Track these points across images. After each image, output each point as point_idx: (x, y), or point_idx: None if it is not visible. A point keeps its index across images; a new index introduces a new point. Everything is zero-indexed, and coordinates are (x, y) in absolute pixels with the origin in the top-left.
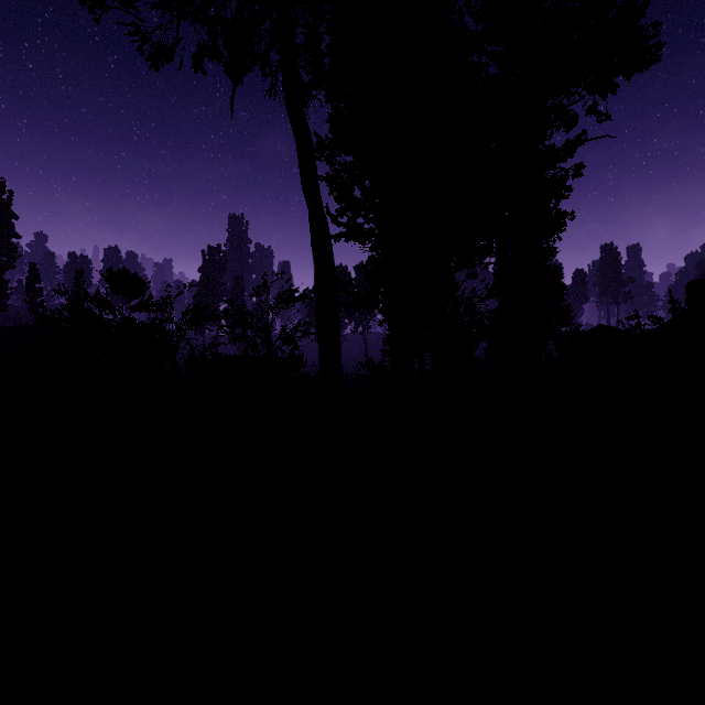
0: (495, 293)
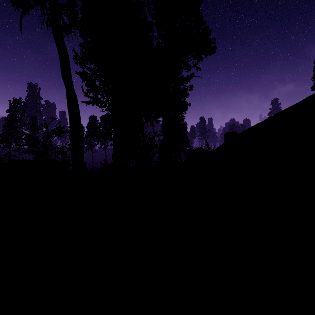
0: (157, 134)
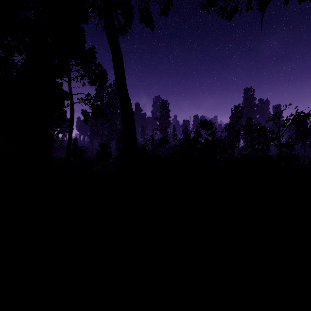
0: None
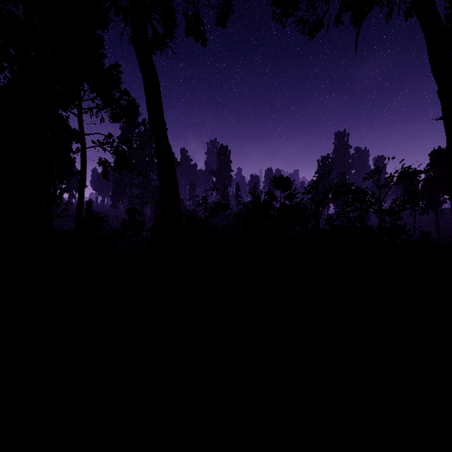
0: None
